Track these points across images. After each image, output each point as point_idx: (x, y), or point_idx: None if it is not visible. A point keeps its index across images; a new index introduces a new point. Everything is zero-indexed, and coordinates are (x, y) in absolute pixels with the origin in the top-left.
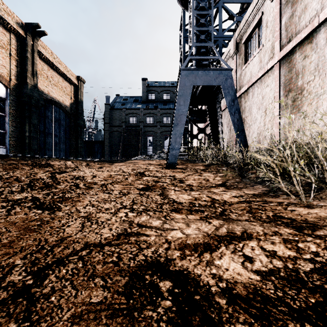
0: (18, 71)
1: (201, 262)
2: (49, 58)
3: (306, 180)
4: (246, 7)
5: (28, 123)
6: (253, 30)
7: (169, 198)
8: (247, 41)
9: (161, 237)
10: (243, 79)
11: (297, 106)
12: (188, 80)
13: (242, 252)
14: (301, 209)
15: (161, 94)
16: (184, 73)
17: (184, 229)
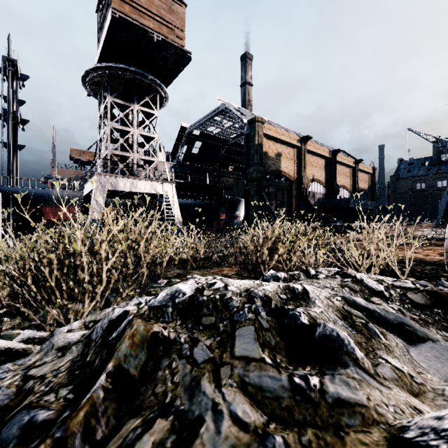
0: (352, 183)
1: None
2: (361, 168)
3: None
4: None
5: None
6: None
7: None
8: None
9: None
10: None
11: None
12: (446, 198)
13: None
14: None
15: None
16: (443, 195)
17: None
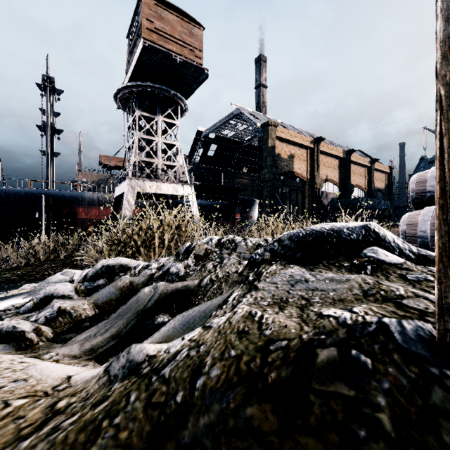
0: (367, 183)
1: None
2: (377, 168)
3: None
4: None
5: None
6: None
7: None
8: None
9: None
10: None
11: None
12: None
13: None
14: None
15: None
16: None
17: None
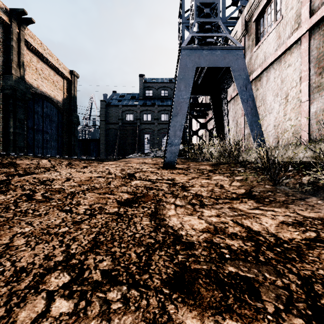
0: (2, 61)
1: None
2: (38, 49)
3: None
4: None
5: (13, 118)
6: (268, 2)
7: (166, 227)
8: (258, 18)
9: None
10: (254, 63)
11: None
12: (190, 61)
13: None
14: None
15: (158, 91)
16: (185, 52)
17: None
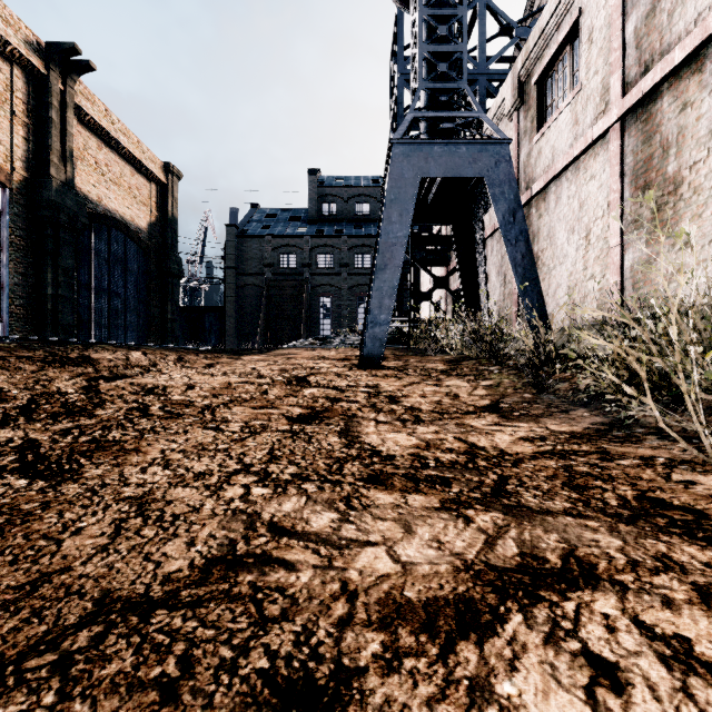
0: (30, 151)
1: (451, 686)
2: (102, 122)
3: (704, 399)
4: (538, 7)
5: (53, 267)
6: (559, 52)
7: (362, 443)
8: (543, 78)
9: (330, 573)
10: (536, 166)
11: (664, 221)
12: (410, 167)
13: (580, 638)
14: (711, 479)
15: (350, 204)
16: (400, 150)
17: (398, 544)
